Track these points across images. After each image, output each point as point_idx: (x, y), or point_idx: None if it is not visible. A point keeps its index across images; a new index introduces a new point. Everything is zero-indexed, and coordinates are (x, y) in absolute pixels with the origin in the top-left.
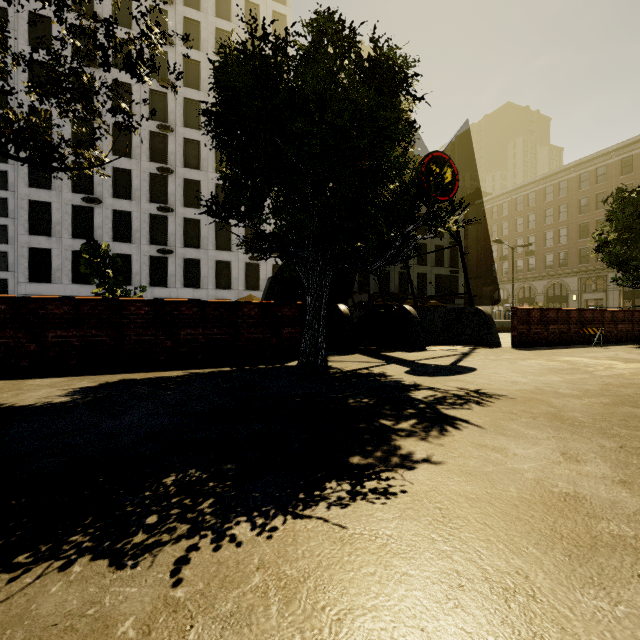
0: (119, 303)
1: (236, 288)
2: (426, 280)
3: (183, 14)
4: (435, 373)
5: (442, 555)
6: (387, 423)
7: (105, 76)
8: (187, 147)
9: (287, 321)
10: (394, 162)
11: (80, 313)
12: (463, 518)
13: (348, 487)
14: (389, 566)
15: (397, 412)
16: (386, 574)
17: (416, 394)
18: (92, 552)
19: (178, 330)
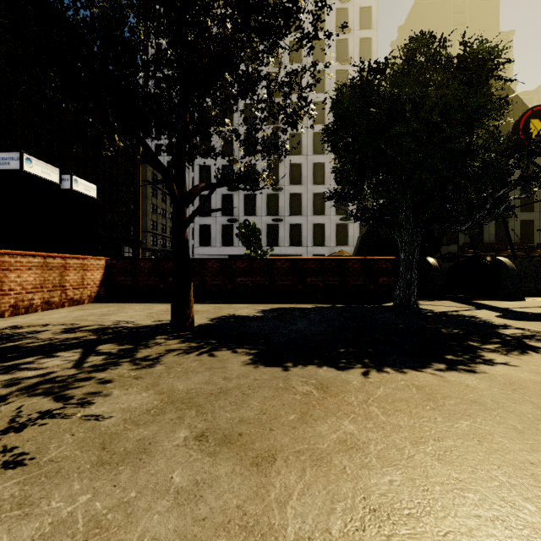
0: (272, 260)
1: (329, 245)
2: (532, 227)
3: (289, 40)
4: (529, 319)
5: (505, 393)
6: (474, 344)
7: (240, 103)
8: (292, 139)
9: (382, 272)
10: (483, 143)
11: (252, 267)
12: (524, 386)
13: (445, 366)
14: (471, 391)
15: (483, 339)
16: (469, 392)
17: (504, 331)
18: (326, 365)
19: (305, 278)
